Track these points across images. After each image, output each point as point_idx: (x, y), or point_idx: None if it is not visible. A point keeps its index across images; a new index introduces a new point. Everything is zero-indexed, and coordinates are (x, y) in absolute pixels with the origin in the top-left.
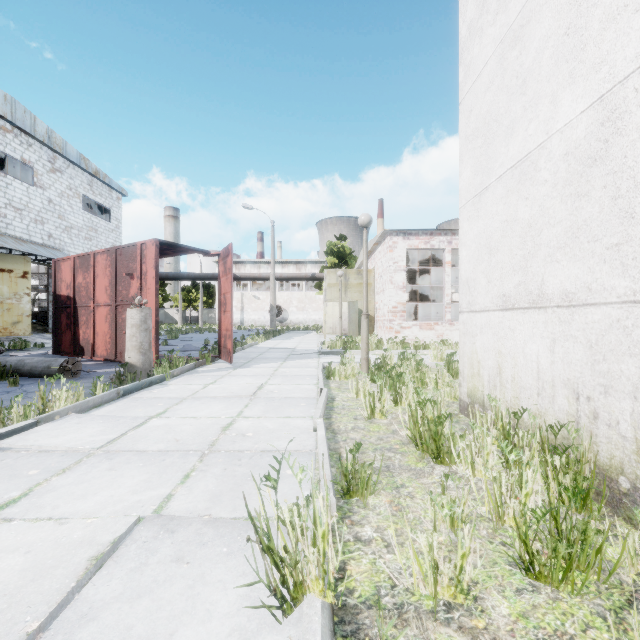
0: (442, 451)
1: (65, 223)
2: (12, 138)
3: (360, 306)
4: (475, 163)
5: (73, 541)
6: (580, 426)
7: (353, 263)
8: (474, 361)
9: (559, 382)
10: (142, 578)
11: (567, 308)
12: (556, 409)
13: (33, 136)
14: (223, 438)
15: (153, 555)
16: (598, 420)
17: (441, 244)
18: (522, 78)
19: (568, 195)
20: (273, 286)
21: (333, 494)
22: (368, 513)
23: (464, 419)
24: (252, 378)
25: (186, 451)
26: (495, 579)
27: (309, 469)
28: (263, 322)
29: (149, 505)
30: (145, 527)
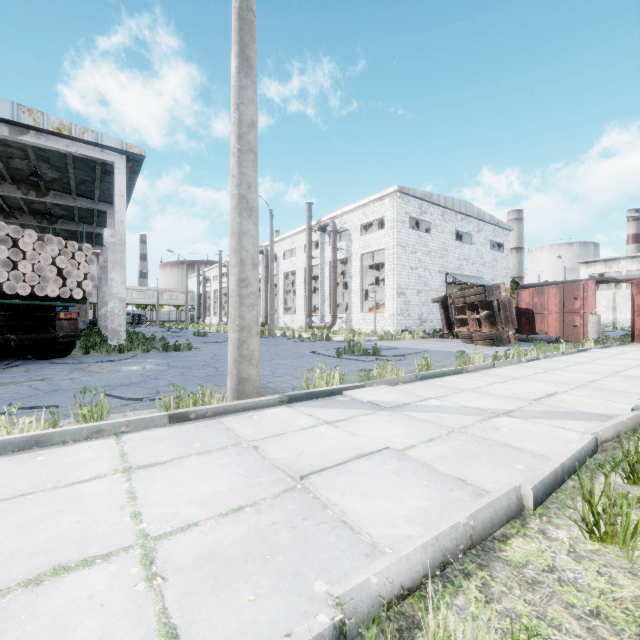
0: None
1: (483, 261)
2: (464, 222)
3: None
4: None
5: None
6: None
7: None
8: None
9: None
10: None
11: None
12: None
13: (472, 217)
14: None
15: None
16: None
17: None
18: None
19: None
20: None
21: None
22: None
23: None
24: None
25: None
26: None
27: None
28: None
29: None
30: None
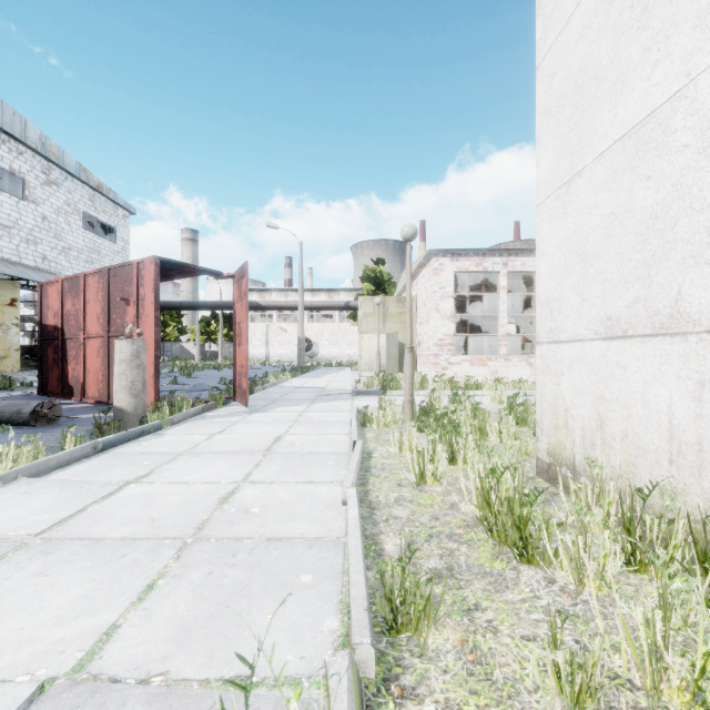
0: (530, 545)
1: (62, 244)
2: None
3: (401, 339)
4: (560, 143)
5: None
6: None
7: (392, 290)
8: (559, 408)
9: None
10: None
11: None
12: (706, 486)
13: (24, 143)
14: (217, 517)
15: None
16: None
17: (495, 266)
18: (641, 6)
19: None
20: (301, 316)
21: (370, 640)
22: (428, 669)
23: (544, 485)
24: (270, 426)
25: (160, 539)
26: None
27: (334, 573)
28: (291, 357)
29: (73, 650)
30: None
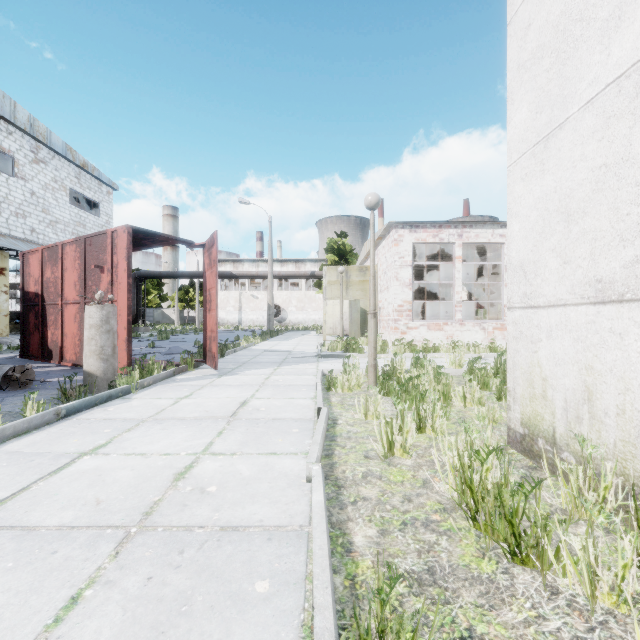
0: (524, 543)
1: (50, 217)
2: None
3: (362, 305)
4: (537, 96)
5: None
6: None
7: (354, 261)
8: (535, 377)
9: None
10: None
11: None
12: None
13: (13, 123)
14: (170, 497)
15: None
16: None
17: (451, 237)
18: None
19: None
20: (271, 284)
21: None
22: None
23: (519, 457)
24: (237, 389)
25: (101, 529)
26: None
27: (296, 579)
28: (261, 322)
29: None
30: None
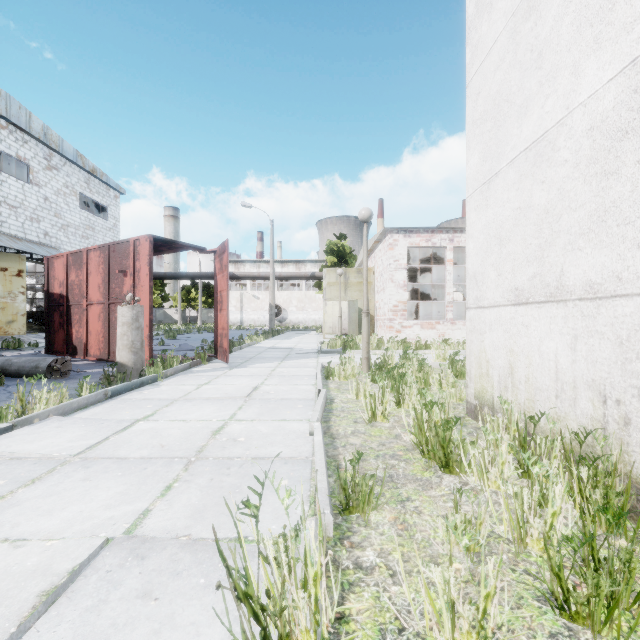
0: (451, 459)
1: (61, 221)
2: (7, 134)
3: (360, 305)
4: (483, 148)
5: (25, 570)
6: (608, 433)
7: (353, 262)
8: (482, 360)
9: (582, 383)
10: (98, 621)
11: (592, 301)
12: (578, 413)
13: (28, 133)
14: (212, 443)
15: (116, 589)
16: (630, 426)
17: (443, 242)
18: (537, 51)
19: (593, 174)
20: (272, 285)
21: (330, 511)
22: (370, 533)
23: (471, 422)
24: (248, 378)
25: (171, 458)
26: (523, 620)
27: (304, 479)
28: (263, 322)
29: (122, 523)
30: (111, 552)
